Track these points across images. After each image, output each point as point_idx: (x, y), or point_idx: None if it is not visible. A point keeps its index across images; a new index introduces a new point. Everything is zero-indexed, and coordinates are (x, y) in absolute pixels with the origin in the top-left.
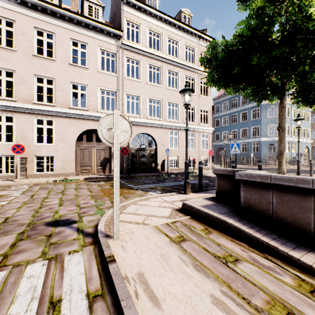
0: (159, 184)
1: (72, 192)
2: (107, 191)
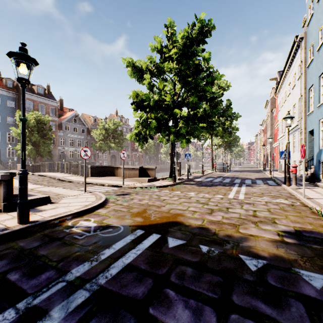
0: (93, 284)
1: (192, 204)
2: (164, 213)
